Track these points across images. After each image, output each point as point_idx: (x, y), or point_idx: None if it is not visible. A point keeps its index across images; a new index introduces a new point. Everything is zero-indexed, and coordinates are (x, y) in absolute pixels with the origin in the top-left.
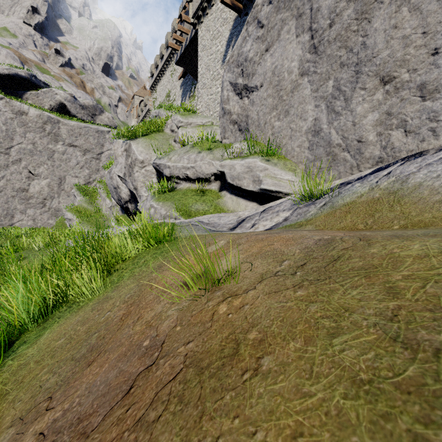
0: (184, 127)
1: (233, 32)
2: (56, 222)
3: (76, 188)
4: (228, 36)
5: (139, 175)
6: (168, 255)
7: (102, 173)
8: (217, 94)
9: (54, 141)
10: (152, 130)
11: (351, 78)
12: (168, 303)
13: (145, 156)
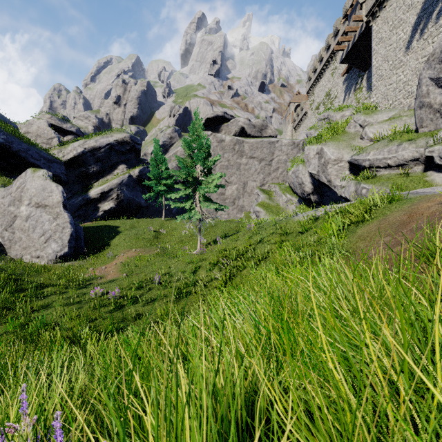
0: (369, 125)
1: (422, 15)
2: (244, 215)
3: (258, 189)
4: (414, 22)
5: (332, 170)
6: (412, 202)
7: (272, 176)
8: (399, 82)
9: (240, 156)
10: (337, 133)
11: None
12: (438, 207)
13: (337, 155)
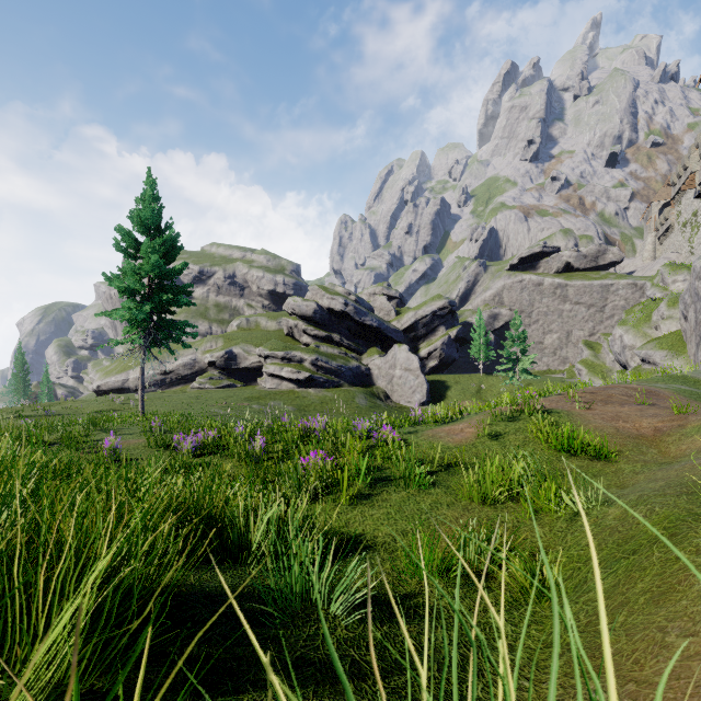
0: (663, 319)
1: None
2: (566, 370)
3: (583, 343)
4: None
5: (628, 353)
6: None
7: (605, 324)
8: None
9: (563, 302)
10: (641, 319)
11: (699, 342)
12: None
13: (632, 343)
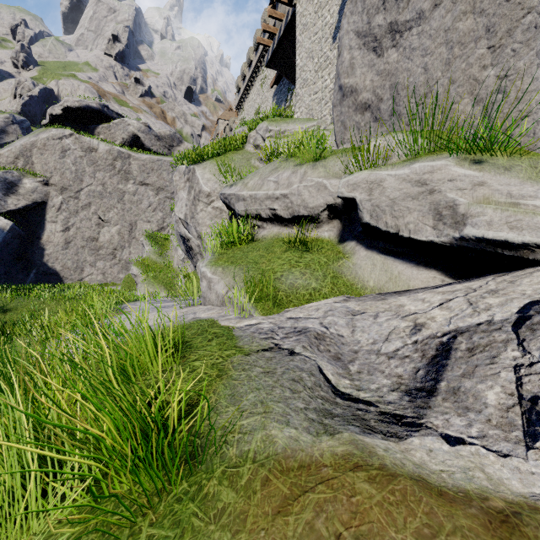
0: (273, 137)
1: None
2: (124, 278)
3: (145, 235)
4: None
5: (204, 215)
6: None
7: None
8: (325, 89)
9: (125, 179)
10: (228, 148)
11: None
12: None
13: (213, 186)
